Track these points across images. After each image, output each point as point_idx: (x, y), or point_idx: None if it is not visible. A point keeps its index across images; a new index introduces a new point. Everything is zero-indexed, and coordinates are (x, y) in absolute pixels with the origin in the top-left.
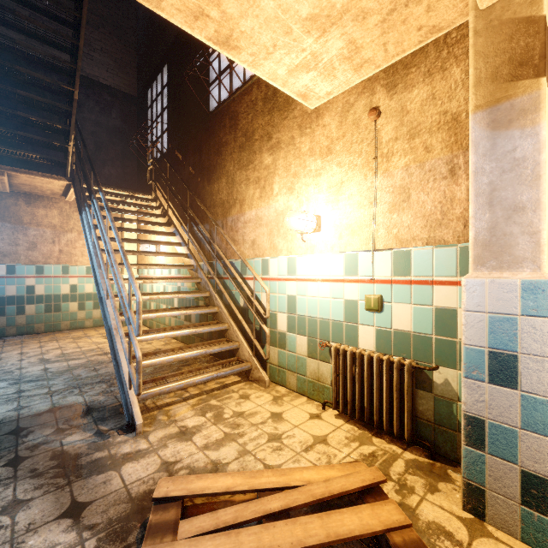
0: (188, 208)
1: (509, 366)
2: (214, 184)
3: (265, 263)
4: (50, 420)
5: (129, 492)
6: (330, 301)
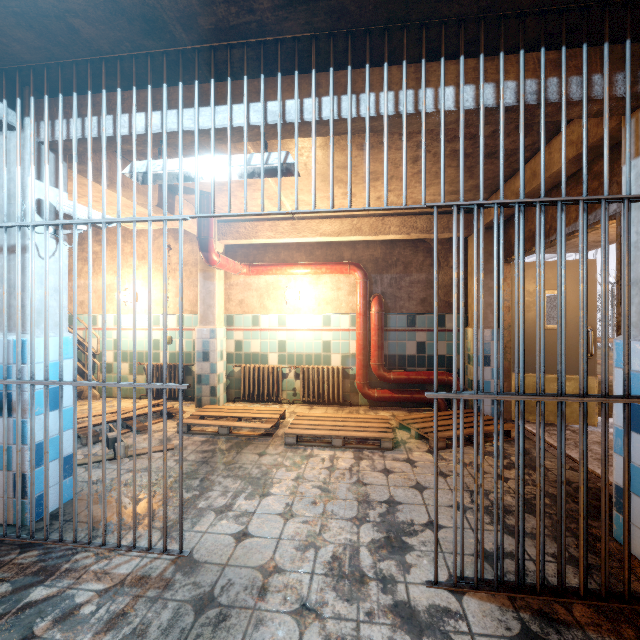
0: None
1: (208, 355)
2: None
3: (95, 318)
4: None
5: None
6: (144, 341)
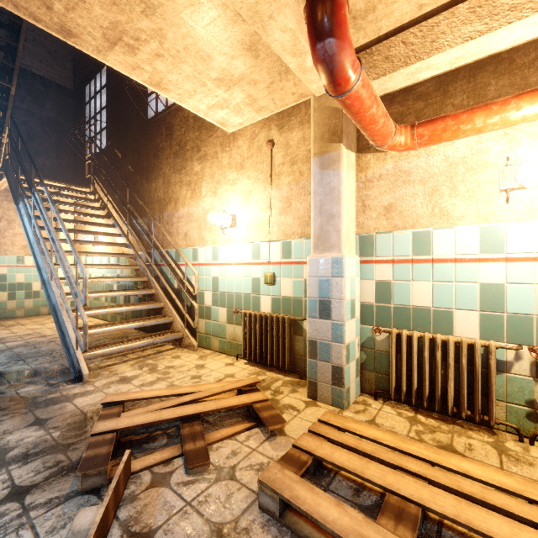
0: (128, 203)
1: (327, 307)
2: (152, 183)
3: (195, 251)
4: (1, 381)
5: (82, 411)
6: (242, 279)
